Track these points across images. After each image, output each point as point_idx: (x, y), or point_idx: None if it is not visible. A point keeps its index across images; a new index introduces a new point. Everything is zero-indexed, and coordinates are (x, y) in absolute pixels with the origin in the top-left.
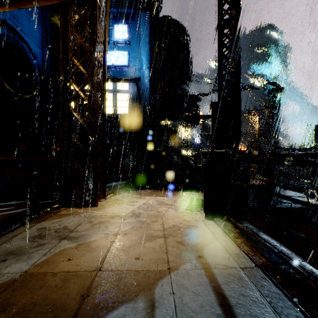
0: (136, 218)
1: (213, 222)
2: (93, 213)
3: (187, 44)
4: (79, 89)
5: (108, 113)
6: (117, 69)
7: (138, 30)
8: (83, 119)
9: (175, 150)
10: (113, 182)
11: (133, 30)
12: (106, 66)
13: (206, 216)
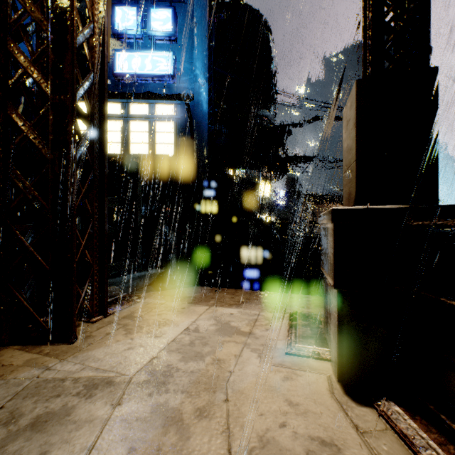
0: (153, 397)
1: (378, 419)
2: (45, 373)
3: (269, 45)
4: (28, 63)
5: (141, 153)
6: (155, 81)
7: (190, 19)
8: (38, 135)
9: (249, 214)
10: (137, 270)
11: (182, 19)
12: (109, 32)
13: (346, 383)
